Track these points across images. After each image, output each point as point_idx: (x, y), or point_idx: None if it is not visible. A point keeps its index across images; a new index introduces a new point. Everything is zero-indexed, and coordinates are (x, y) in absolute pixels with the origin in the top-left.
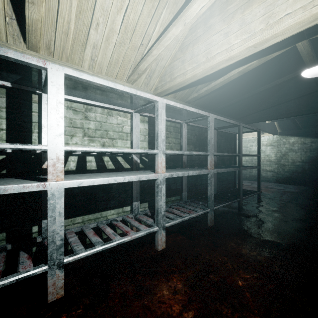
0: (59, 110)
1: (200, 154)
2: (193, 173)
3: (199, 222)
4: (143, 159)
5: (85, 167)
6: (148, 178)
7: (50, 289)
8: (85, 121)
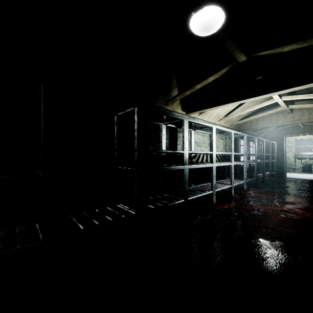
0: None
1: None
2: None
3: None
4: None
5: None
6: None
7: None
8: None
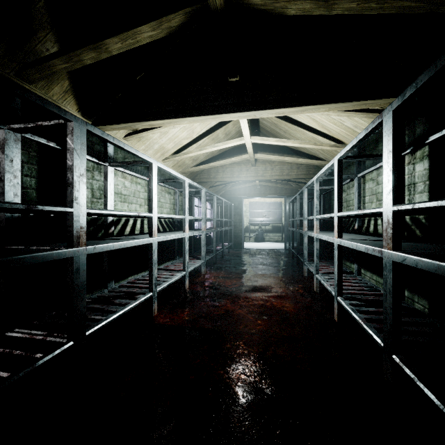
0: (315, 198)
1: (367, 213)
2: (357, 247)
3: (421, 393)
4: (422, 222)
5: (377, 230)
6: (330, 240)
7: (314, 285)
8: (377, 187)
